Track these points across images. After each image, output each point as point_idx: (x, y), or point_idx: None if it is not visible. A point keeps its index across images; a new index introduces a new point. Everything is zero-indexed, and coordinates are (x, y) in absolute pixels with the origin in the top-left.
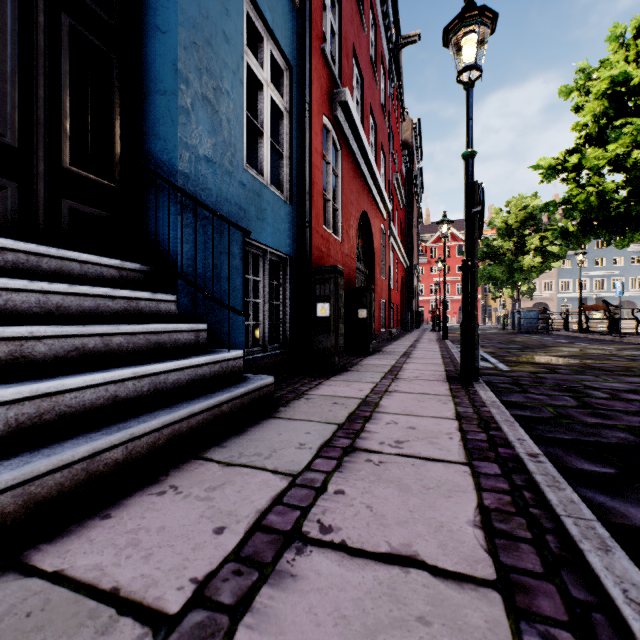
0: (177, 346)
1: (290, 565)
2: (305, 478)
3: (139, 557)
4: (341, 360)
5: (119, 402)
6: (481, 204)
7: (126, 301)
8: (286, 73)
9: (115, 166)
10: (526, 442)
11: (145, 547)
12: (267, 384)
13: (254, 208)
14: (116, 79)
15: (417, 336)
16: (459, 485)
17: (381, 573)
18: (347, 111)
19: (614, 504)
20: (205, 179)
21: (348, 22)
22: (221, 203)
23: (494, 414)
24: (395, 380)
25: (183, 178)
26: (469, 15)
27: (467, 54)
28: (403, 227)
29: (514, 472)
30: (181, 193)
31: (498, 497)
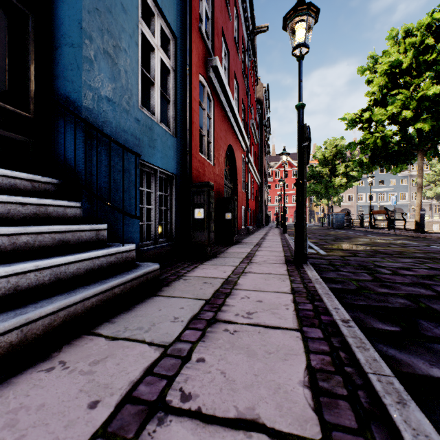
0: (80, 242)
1: (150, 437)
2: (175, 348)
3: (12, 439)
4: (213, 249)
5: (21, 291)
6: (308, 140)
7: (35, 207)
8: (172, 42)
9: (30, 100)
10: (340, 310)
11: (20, 428)
12: (153, 270)
13: (147, 138)
14: (31, 31)
15: (266, 231)
16: (293, 349)
17: (228, 439)
18: (217, 73)
19: (402, 356)
20: (106, 114)
21: (218, 11)
22: (120, 133)
23: (317, 289)
24: (250, 264)
25: (87, 112)
26: (300, 8)
27: (299, 36)
28: (257, 157)
29: (332, 335)
30: (85, 123)
31: (321, 358)
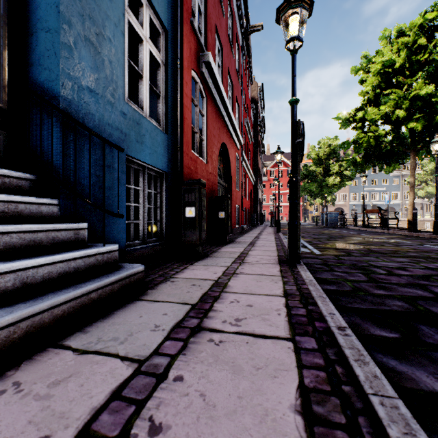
0: (55, 243)
1: None
2: (150, 364)
3: None
4: (205, 248)
5: None
6: (302, 136)
7: (3, 204)
8: (162, 34)
9: (2, 88)
10: (335, 316)
11: None
12: (137, 272)
13: (134, 133)
14: (3, 14)
15: (260, 230)
16: (284, 363)
17: None
18: (210, 69)
19: (403, 368)
20: (88, 106)
21: (211, 6)
22: (103, 126)
23: (311, 291)
24: (242, 264)
25: (65, 102)
26: (294, 0)
27: (292, 29)
28: (252, 156)
29: (328, 346)
30: (62, 114)
31: (316, 374)
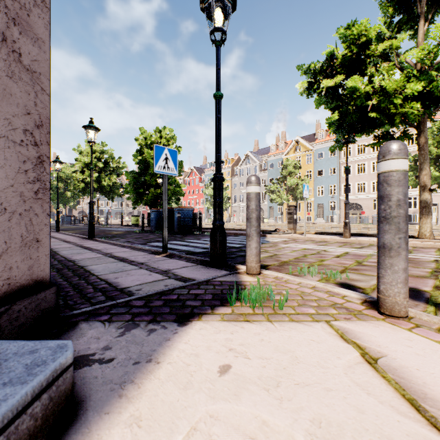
0: None
1: None
2: None
3: None
4: None
5: None
6: None
7: None
8: None
9: None
10: None
11: None
12: None
13: None
14: None
15: None
16: None
17: None
18: None
19: None
20: None
21: None
22: None
23: None
24: None
25: None
26: None
27: None
28: None
29: None
30: None
31: None
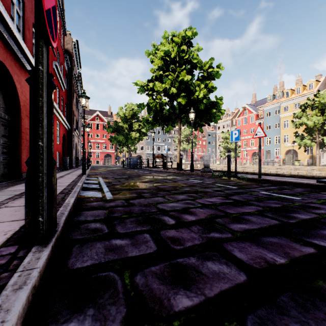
0: None
1: None
2: None
3: None
4: None
5: None
6: None
7: None
8: None
9: None
10: None
11: None
12: None
13: None
14: None
15: (68, 172)
16: None
17: None
18: None
19: None
20: None
21: None
22: None
23: None
24: None
25: None
26: None
27: None
28: (66, 103)
29: None
30: None
31: None
